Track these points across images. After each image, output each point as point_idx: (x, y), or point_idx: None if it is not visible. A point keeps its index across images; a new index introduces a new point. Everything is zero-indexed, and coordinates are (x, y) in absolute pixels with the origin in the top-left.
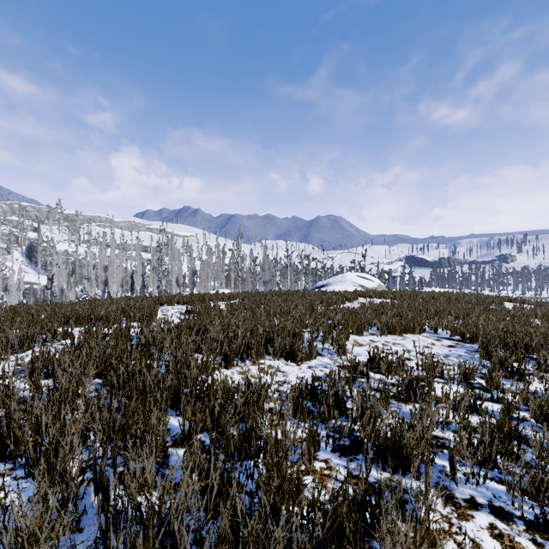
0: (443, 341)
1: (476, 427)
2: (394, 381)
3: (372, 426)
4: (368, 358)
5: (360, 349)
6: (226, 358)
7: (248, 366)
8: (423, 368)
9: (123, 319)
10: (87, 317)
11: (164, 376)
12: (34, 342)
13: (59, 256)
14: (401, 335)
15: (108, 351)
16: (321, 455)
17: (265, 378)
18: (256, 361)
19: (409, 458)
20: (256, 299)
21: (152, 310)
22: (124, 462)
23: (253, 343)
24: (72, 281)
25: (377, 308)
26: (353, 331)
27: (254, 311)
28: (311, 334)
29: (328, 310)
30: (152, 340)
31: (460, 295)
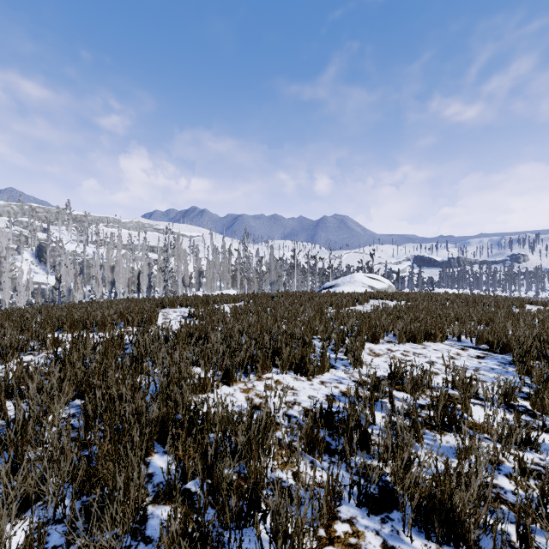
0: (470, 351)
1: (534, 469)
2: (421, 401)
3: (407, 472)
4: (388, 373)
5: (377, 360)
6: (227, 373)
7: (252, 382)
8: (453, 385)
9: (122, 323)
10: (83, 322)
11: (150, 402)
12: (21, 351)
13: (67, 256)
14: (420, 343)
15: (91, 366)
16: (343, 511)
17: (272, 398)
18: (261, 375)
19: (463, 525)
20: (262, 302)
21: (151, 314)
22: (86, 532)
23: (258, 354)
24: (80, 282)
25: (391, 312)
26: (368, 338)
27: (260, 316)
28: (323, 342)
29: (339, 315)
30: (145, 352)
31: (476, 297)
